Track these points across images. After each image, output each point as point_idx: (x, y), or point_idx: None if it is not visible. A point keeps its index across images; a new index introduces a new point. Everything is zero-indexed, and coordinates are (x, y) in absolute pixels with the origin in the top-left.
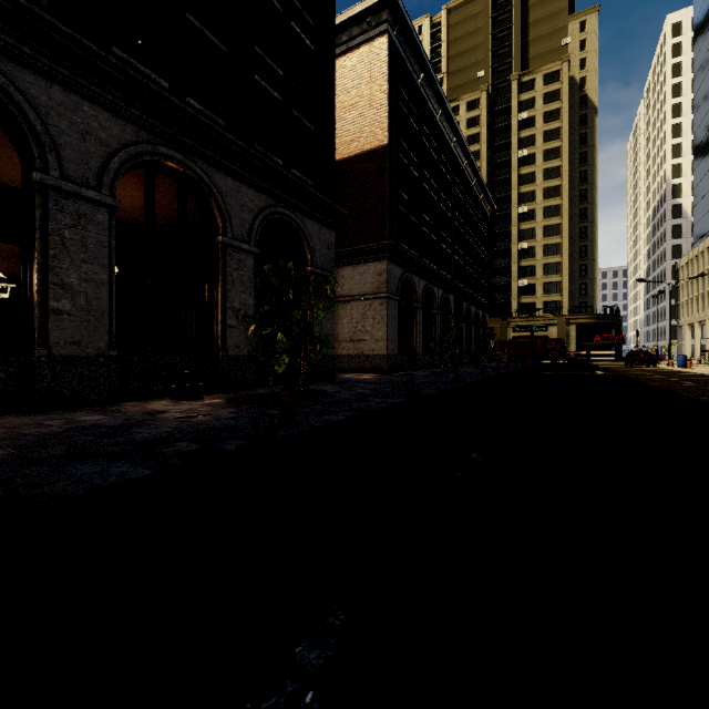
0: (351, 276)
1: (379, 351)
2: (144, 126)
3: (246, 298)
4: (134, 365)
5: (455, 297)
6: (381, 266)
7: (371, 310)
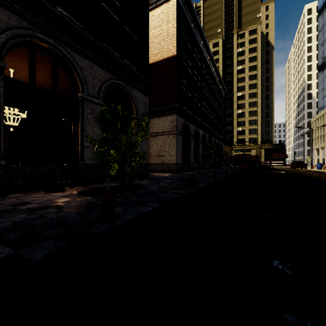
0: (158, 122)
1: (172, 161)
2: (25, 18)
3: (96, 130)
4: (19, 170)
5: (209, 135)
6: (173, 117)
7: (168, 140)
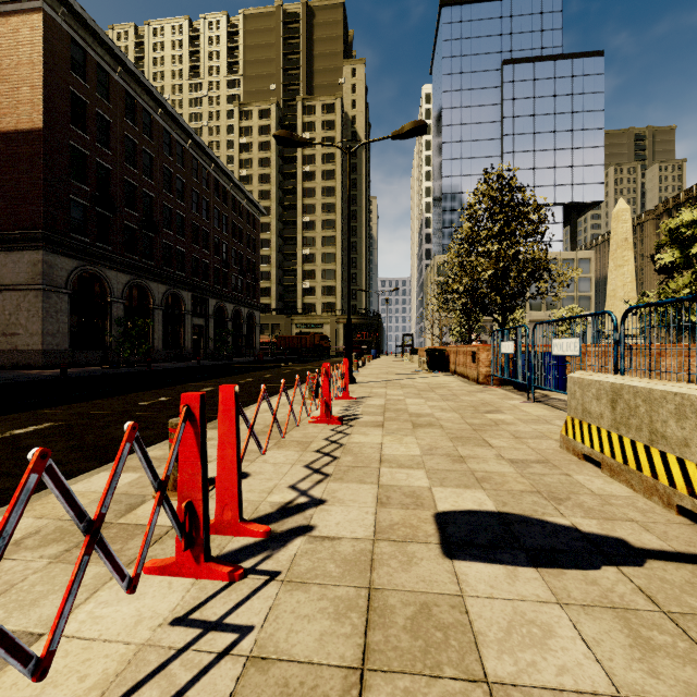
0: (4, 263)
1: (34, 346)
2: None
3: None
4: None
5: (195, 294)
6: (36, 256)
7: (26, 302)
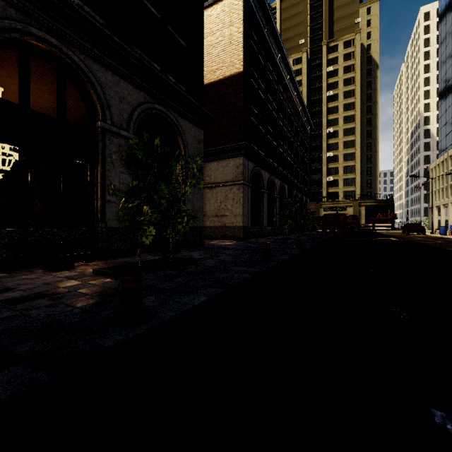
0: (216, 168)
1: (237, 224)
2: (12, 4)
3: (125, 178)
4: (2, 236)
5: (289, 186)
6: (238, 161)
7: (231, 193)
